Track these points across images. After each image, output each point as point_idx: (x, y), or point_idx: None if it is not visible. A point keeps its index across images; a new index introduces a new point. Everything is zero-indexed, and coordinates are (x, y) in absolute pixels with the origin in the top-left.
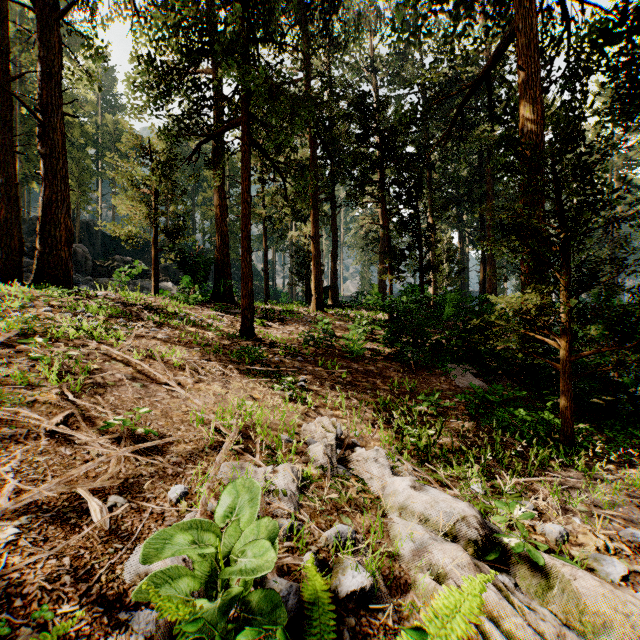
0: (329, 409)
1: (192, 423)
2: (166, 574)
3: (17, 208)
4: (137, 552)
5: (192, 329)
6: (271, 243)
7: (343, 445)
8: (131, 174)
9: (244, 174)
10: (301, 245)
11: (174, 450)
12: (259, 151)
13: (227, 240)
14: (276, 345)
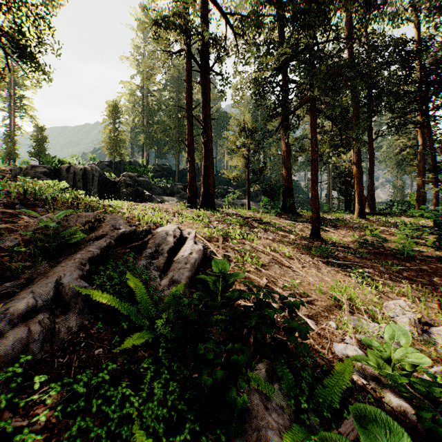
0: (395, 295)
1: (315, 291)
2: (361, 357)
3: (194, 171)
4: (336, 345)
5: (281, 233)
6: None
7: (419, 321)
8: (236, 141)
9: (313, 133)
10: (343, 169)
11: (317, 304)
12: (323, 115)
13: (291, 172)
14: (336, 245)
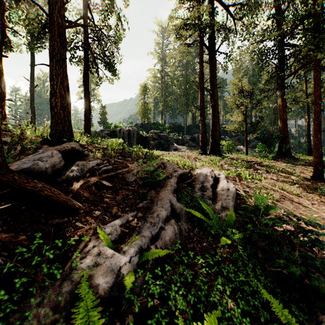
0: None
1: None
2: None
3: (205, 127)
4: None
5: (282, 174)
6: (304, 115)
7: None
8: (235, 101)
9: (315, 88)
10: None
11: None
12: None
13: (286, 122)
14: None
